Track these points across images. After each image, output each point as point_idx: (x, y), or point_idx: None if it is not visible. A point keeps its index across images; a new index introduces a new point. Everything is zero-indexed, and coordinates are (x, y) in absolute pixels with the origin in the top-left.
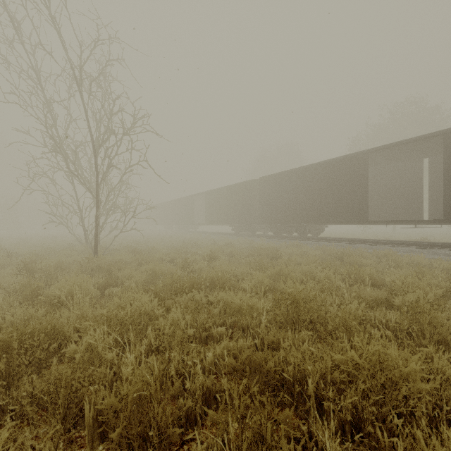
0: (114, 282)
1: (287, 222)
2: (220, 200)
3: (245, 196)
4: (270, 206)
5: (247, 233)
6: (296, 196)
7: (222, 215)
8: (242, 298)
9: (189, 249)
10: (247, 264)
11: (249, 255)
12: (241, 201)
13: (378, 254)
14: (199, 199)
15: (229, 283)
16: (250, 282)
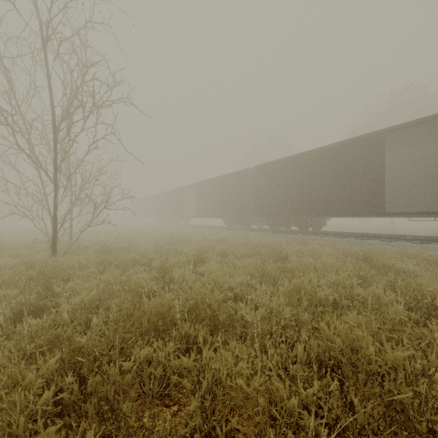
0: (43, 305)
1: (286, 214)
2: (211, 191)
3: (239, 187)
4: (267, 197)
5: (241, 227)
6: (296, 186)
7: (214, 207)
8: (252, 371)
9: (175, 246)
10: (246, 270)
11: (246, 255)
12: (234, 193)
13: (406, 254)
14: (190, 192)
15: (222, 316)
16: (254, 302)
